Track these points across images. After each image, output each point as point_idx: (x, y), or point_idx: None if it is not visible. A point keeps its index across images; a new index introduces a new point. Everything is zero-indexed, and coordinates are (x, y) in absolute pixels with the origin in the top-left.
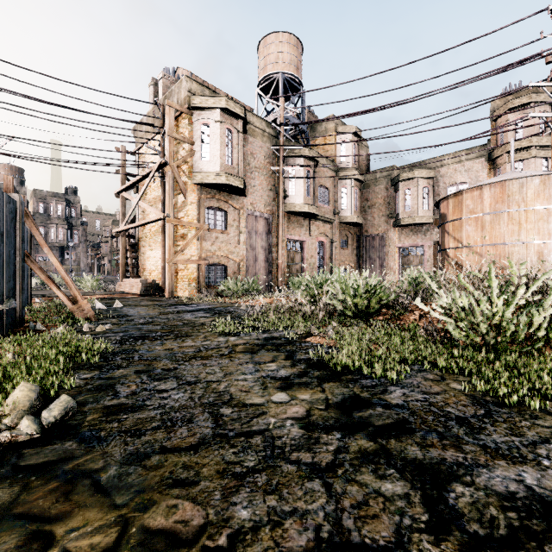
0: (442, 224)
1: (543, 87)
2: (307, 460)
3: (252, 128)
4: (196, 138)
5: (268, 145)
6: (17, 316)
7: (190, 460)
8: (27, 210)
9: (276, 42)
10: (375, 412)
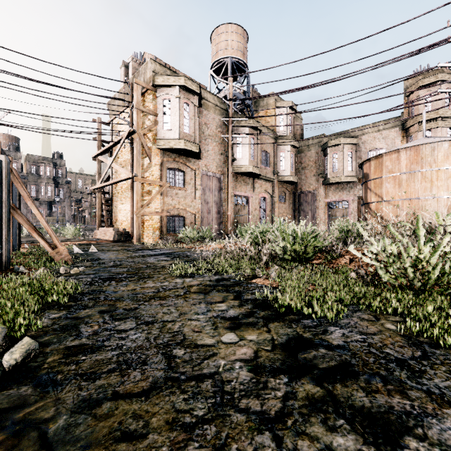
0: (365, 182)
1: (450, 67)
2: (256, 408)
3: (206, 102)
4: (159, 110)
5: (219, 117)
6: (3, 260)
7: (140, 407)
8: (14, 170)
9: (226, 32)
10: (319, 354)
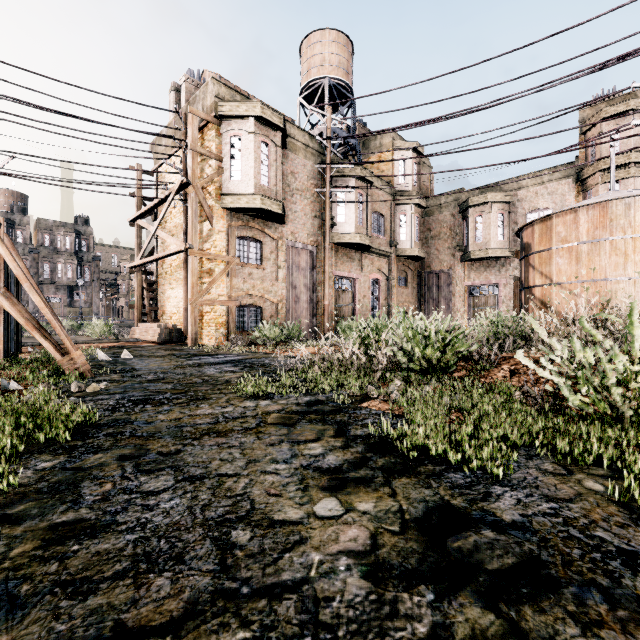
0: (526, 256)
1: None
2: None
3: (293, 142)
4: (225, 153)
5: (312, 163)
6: None
7: None
8: (7, 237)
9: (322, 41)
10: (482, 540)
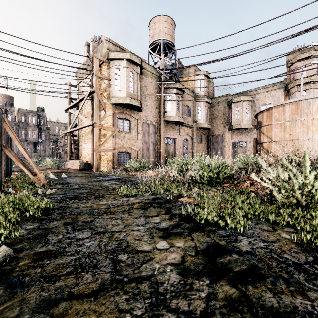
0: (259, 128)
1: None
2: (184, 307)
3: (145, 71)
4: (112, 77)
5: (155, 81)
6: None
7: (89, 307)
8: (6, 118)
9: (159, 21)
10: (232, 259)
